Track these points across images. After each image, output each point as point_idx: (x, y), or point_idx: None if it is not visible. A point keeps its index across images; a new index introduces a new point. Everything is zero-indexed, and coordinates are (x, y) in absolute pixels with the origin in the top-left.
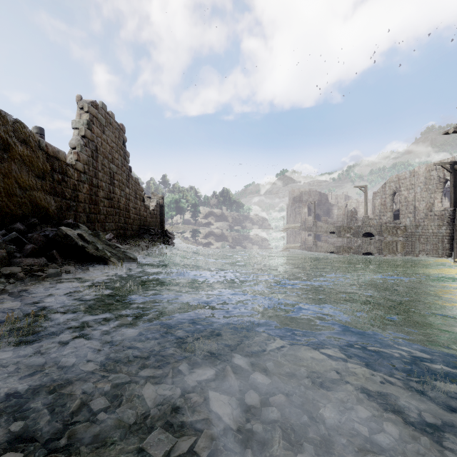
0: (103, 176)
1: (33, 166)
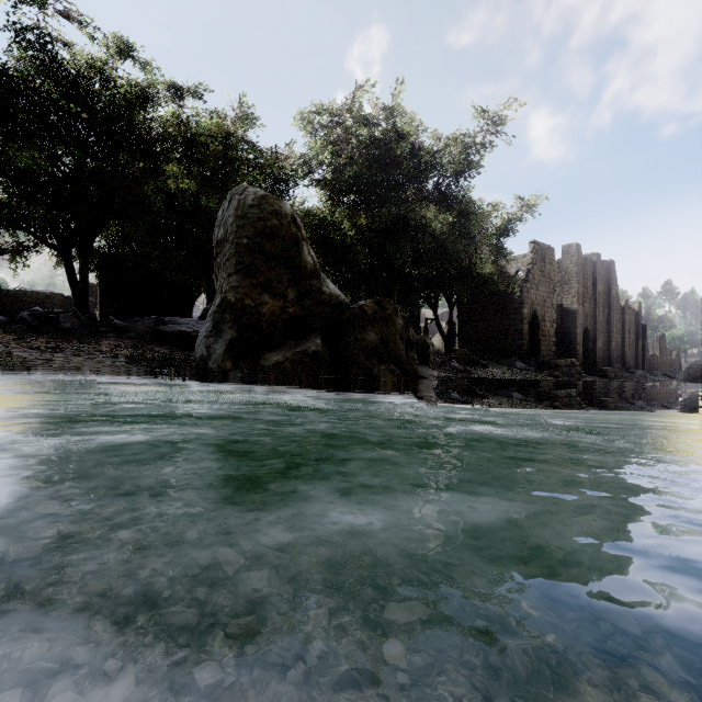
0: (661, 355)
1: (655, 360)
